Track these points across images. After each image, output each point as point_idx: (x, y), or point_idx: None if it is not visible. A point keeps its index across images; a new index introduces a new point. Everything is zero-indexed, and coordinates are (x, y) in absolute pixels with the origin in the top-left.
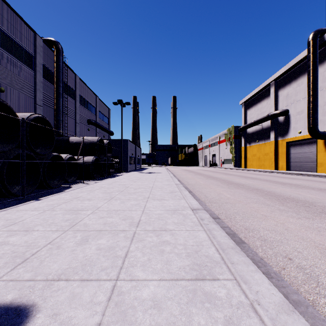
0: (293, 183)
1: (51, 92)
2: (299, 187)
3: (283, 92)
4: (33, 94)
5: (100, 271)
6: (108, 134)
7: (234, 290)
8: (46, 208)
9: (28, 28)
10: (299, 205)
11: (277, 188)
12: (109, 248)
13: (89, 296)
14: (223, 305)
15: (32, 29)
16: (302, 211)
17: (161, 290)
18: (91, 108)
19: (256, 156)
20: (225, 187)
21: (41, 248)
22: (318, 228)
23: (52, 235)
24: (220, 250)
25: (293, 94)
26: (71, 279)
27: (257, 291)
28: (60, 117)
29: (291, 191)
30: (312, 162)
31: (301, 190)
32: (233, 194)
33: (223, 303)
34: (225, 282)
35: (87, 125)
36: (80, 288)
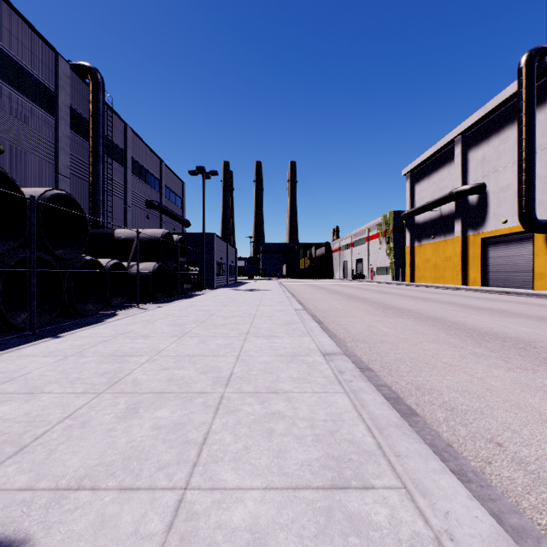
0: (495, 308)
1: (85, 154)
2: (505, 314)
3: (476, 154)
4: (53, 158)
5: (156, 471)
6: (181, 225)
7: (402, 510)
8: (69, 351)
9: (44, 45)
10: (507, 346)
11: (468, 316)
12: (175, 426)
13: (132, 521)
14: (384, 540)
15: (52, 47)
16: (513, 356)
17: (268, 510)
18: (152, 181)
19: (430, 261)
20: (379, 314)
21: (52, 427)
22: (544, 388)
23: (75, 401)
24: (375, 430)
25: (493, 157)
26: (101, 488)
27: (447, 512)
28: (100, 197)
29: (491, 322)
30: (526, 272)
31: (509, 320)
32: (392, 327)
33: (383, 537)
34: (387, 493)
35: (145, 209)
36: (116, 504)
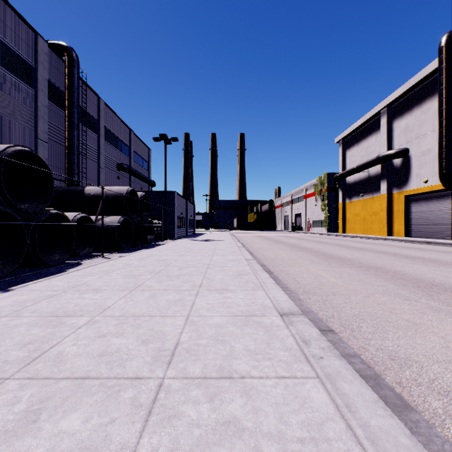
0: (426, 257)
1: (62, 122)
2: (438, 263)
3: (400, 123)
4: (33, 124)
5: None
6: (147, 185)
7: None
8: (7, 309)
9: (25, 25)
10: None
11: (406, 265)
12: None
13: None
14: None
15: (32, 27)
16: None
17: None
18: (122, 147)
19: (360, 216)
20: (323, 263)
21: None
22: None
23: None
24: None
25: (416, 126)
26: None
27: None
28: (75, 159)
29: (430, 271)
30: (444, 224)
31: (445, 270)
32: (339, 277)
33: None
34: None
35: (116, 171)
36: None
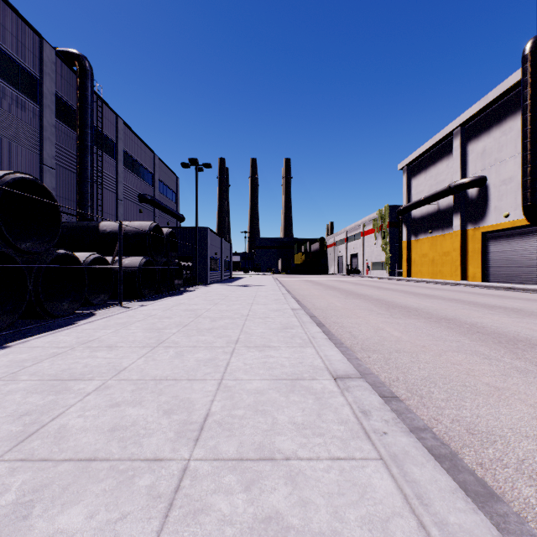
0: (507, 306)
1: (72, 144)
2: (523, 314)
3: (476, 146)
4: (38, 147)
5: None
6: (175, 220)
7: None
8: (1, 371)
9: (28, 28)
10: None
11: (484, 316)
12: None
13: None
14: None
15: (36, 31)
16: None
17: None
18: (145, 174)
19: (428, 256)
20: (384, 314)
21: None
22: None
23: None
24: None
25: (495, 149)
26: None
27: None
28: (88, 189)
29: (514, 324)
30: (529, 267)
31: (532, 321)
32: (404, 331)
33: None
34: None
35: (138, 203)
36: None
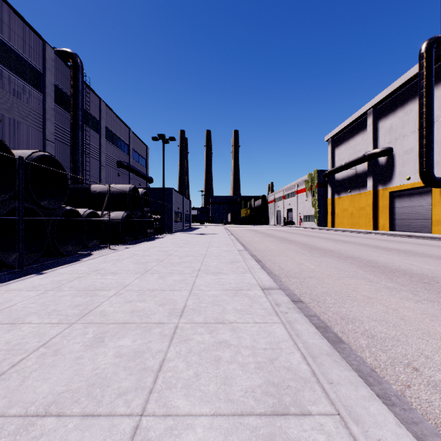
0: (401, 249)
1: (67, 123)
2: (410, 254)
3: (385, 123)
4: (41, 126)
5: (116, 398)
6: (145, 181)
7: (338, 436)
8: (49, 286)
9: (34, 34)
10: (414, 281)
11: (380, 255)
12: (135, 354)
13: None
14: None
15: (40, 36)
16: (420, 290)
17: (215, 436)
18: (122, 145)
19: (348, 211)
20: (307, 254)
21: (28, 355)
22: None
23: (50, 331)
24: (309, 358)
25: (399, 126)
26: (66, 414)
27: (379, 440)
28: (79, 158)
29: (400, 260)
30: (425, 219)
31: (414, 259)
32: (318, 265)
33: None
34: (323, 419)
35: (116, 168)
36: (78, 431)
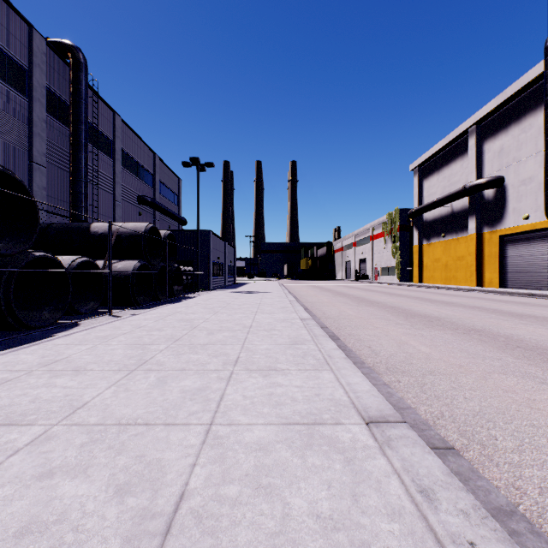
0: (537, 315)
1: (65, 141)
2: None
3: (493, 145)
4: (26, 144)
5: None
6: (177, 223)
7: None
8: None
9: (15, 15)
10: None
11: (516, 326)
12: None
13: None
14: None
15: (25, 19)
16: None
17: None
18: (145, 175)
19: (441, 261)
20: (404, 324)
21: None
22: None
23: None
24: None
25: (513, 148)
26: None
27: None
28: (82, 189)
29: None
30: None
31: None
32: (432, 345)
33: None
34: None
35: (137, 205)
36: None
